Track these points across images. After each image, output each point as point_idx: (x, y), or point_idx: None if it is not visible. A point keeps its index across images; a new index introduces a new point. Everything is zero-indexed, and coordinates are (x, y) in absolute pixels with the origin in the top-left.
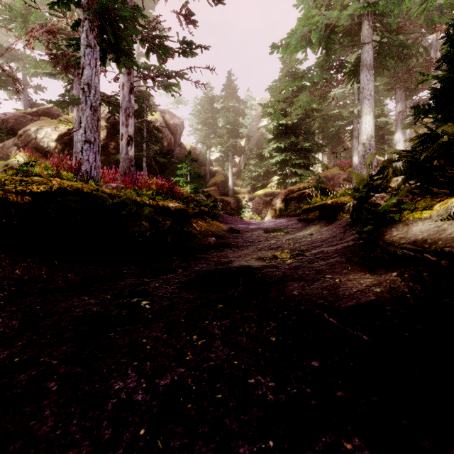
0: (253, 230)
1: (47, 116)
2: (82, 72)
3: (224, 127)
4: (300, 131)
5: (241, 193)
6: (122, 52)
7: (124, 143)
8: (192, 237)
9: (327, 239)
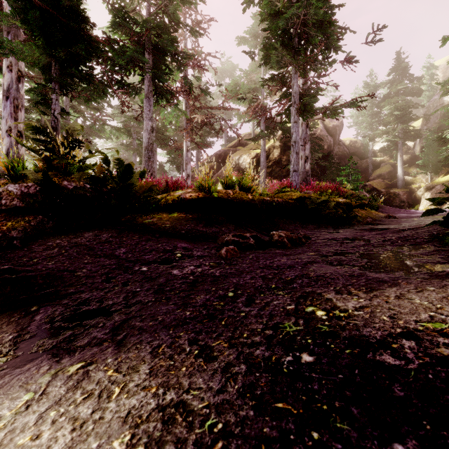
0: (413, 217)
1: (239, 146)
2: (292, 136)
3: (391, 114)
4: None
5: (415, 182)
6: (306, 111)
7: (302, 162)
8: (356, 216)
9: None
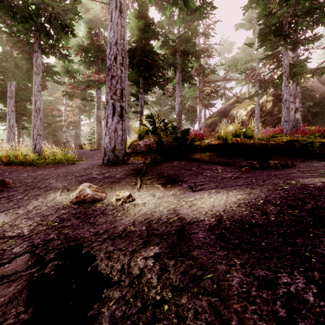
0: None
1: (236, 103)
2: (283, 96)
3: None
4: None
5: None
6: (296, 75)
7: (293, 112)
8: None
9: None
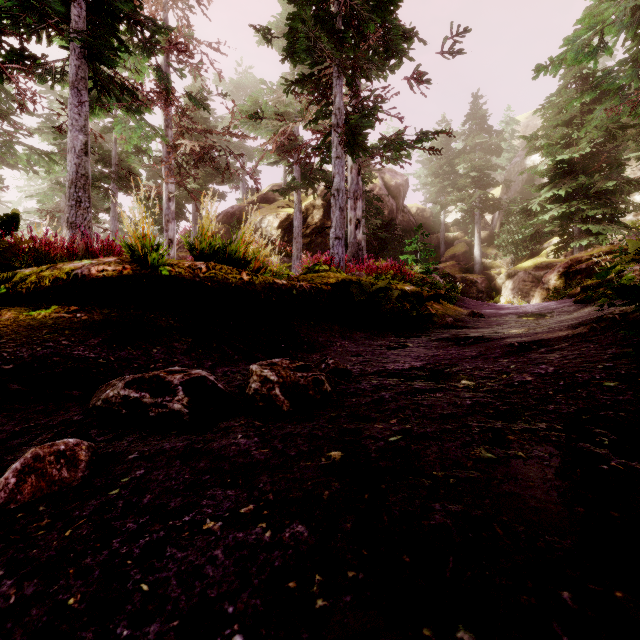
0: (503, 315)
1: (264, 202)
2: (333, 180)
3: (467, 175)
4: (597, 165)
5: (494, 267)
6: (357, 146)
7: (352, 228)
8: (431, 315)
9: (579, 317)
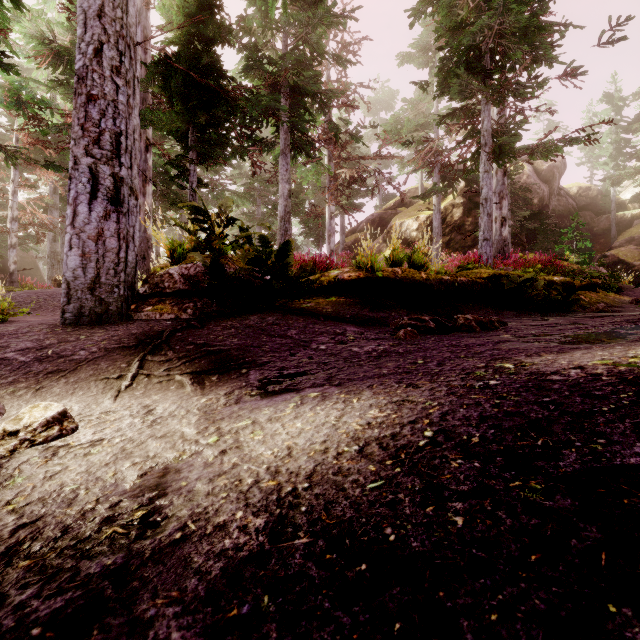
0: None
1: (401, 207)
2: (481, 191)
3: None
4: None
5: None
6: (503, 154)
7: (498, 226)
8: (578, 300)
9: None
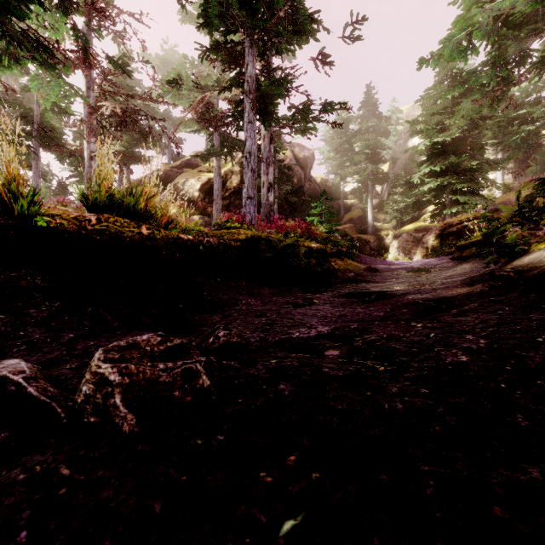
0: (394, 269)
1: (188, 167)
2: (245, 143)
3: (362, 152)
4: (463, 147)
5: (383, 229)
6: (268, 114)
7: (265, 190)
8: (335, 270)
9: (464, 273)
